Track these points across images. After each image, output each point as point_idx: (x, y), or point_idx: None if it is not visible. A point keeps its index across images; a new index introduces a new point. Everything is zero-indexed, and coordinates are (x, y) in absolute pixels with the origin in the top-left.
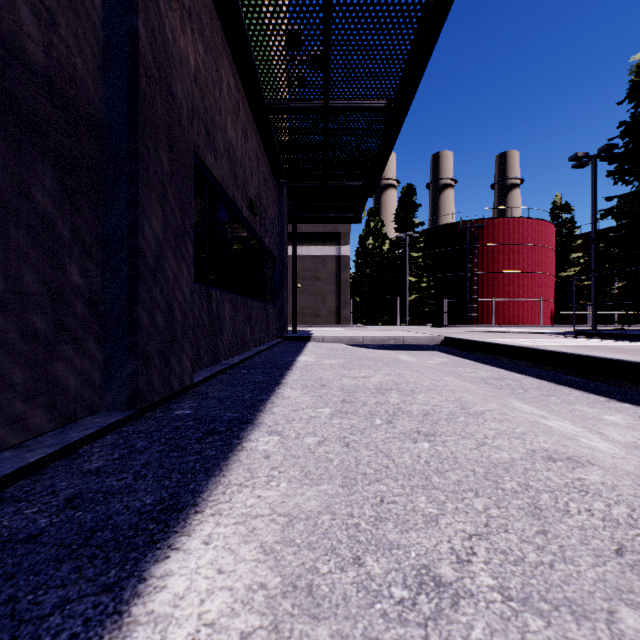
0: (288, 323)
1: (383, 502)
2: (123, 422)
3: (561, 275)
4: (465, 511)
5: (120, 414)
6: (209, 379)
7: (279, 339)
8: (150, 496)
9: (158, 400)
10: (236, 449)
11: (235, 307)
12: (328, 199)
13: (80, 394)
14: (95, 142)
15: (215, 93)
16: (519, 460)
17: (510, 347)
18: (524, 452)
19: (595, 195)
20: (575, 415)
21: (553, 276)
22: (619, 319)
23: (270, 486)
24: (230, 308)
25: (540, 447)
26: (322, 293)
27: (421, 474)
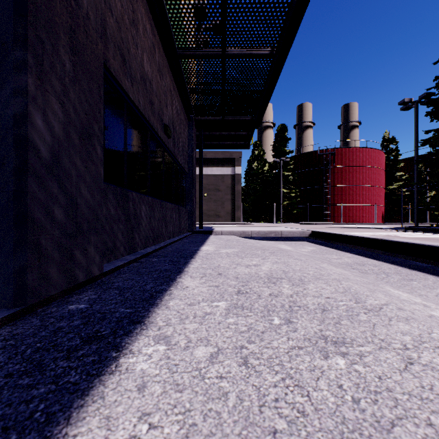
0: (198, 221)
1: None
2: (1, 323)
3: (389, 188)
4: None
5: (1, 313)
6: (121, 267)
7: (189, 232)
8: None
9: (56, 293)
10: (107, 370)
11: (151, 207)
12: (225, 130)
13: None
14: None
15: (131, 30)
16: None
17: (366, 239)
18: None
19: (417, 129)
20: None
21: (383, 188)
22: (430, 218)
23: None
24: (146, 208)
25: None
26: (221, 200)
27: (358, 434)
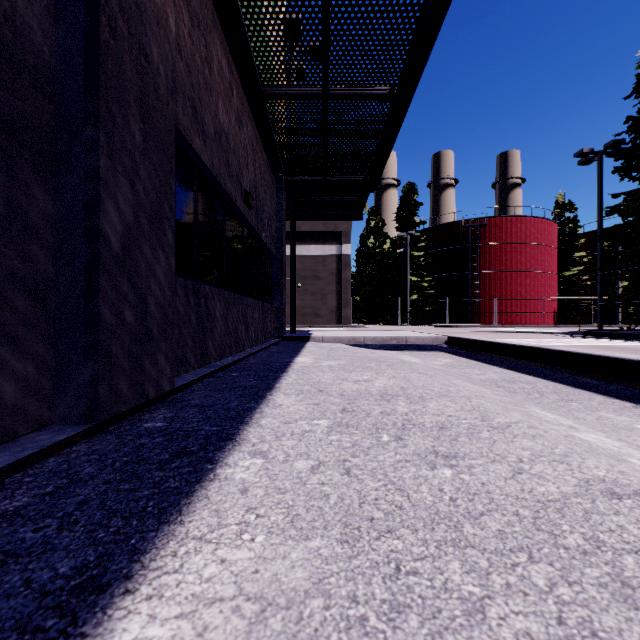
0: (288, 323)
1: (400, 572)
2: (76, 439)
3: (564, 274)
4: (522, 591)
5: (74, 429)
6: (194, 383)
7: (277, 339)
8: (69, 560)
9: (126, 410)
10: (206, 478)
11: (228, 304)
12: (328, 195)
13: (21, 405)
14: (43, 100)
15: (204, 71)
16: (573, 496)
17: (520, 347)
18: (575, 483)
19: (601, 192)
20: (603, 424)
21: (556, 275)
22: (623, 319)
23: (241, 541)
24: (222, 305)
25: (593, 476)
26: (322, 292)
27: (448, 520)
